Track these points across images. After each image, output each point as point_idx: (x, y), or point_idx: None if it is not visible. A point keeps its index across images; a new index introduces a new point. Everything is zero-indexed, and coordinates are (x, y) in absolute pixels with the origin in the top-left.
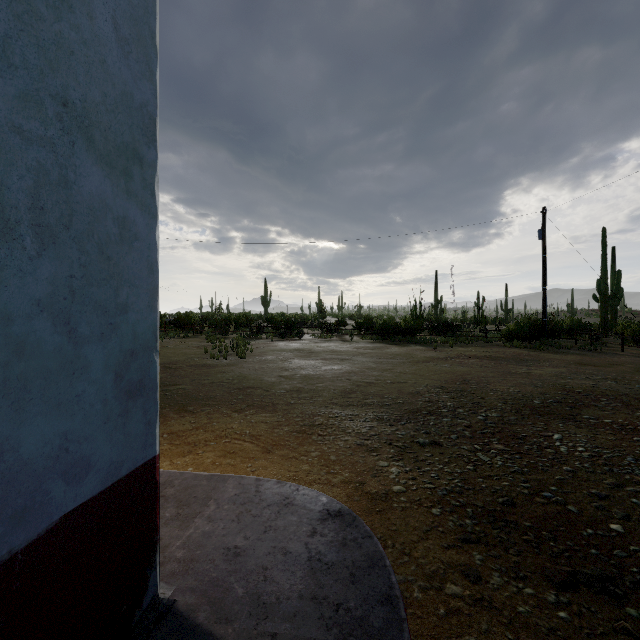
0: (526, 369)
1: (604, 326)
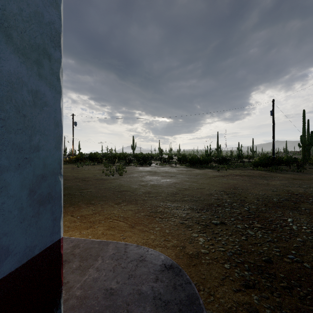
0: (266, 181)
1: (304, 159)
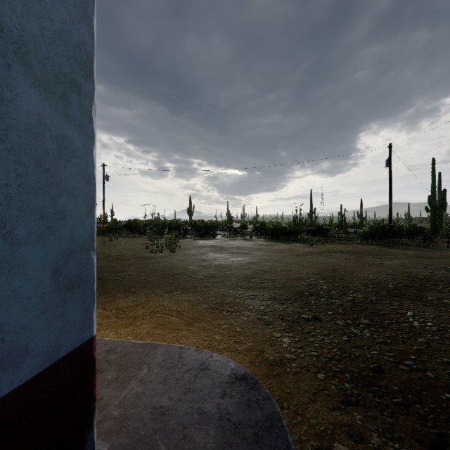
0: (379, 261)
1: (433, 229)
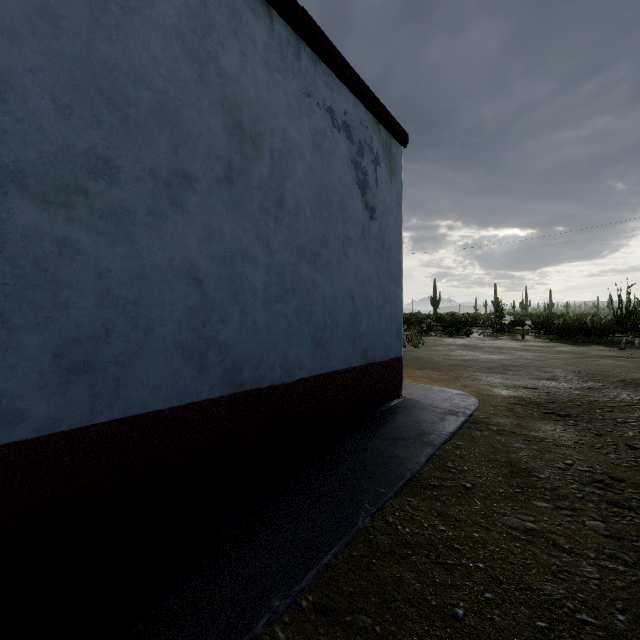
0: None
1: None
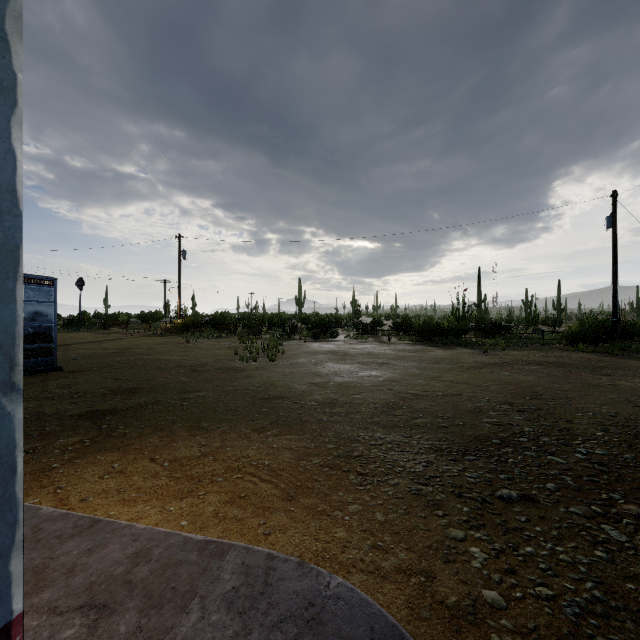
0: (607, 379)
1: None
